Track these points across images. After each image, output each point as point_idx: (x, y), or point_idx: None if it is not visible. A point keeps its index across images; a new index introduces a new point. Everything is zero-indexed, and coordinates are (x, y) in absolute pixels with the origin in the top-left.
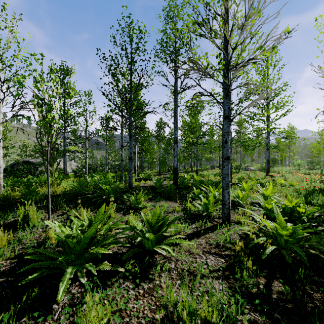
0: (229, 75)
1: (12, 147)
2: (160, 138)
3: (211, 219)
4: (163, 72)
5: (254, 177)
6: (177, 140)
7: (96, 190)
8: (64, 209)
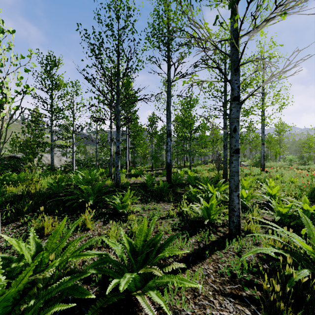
0: (239, 45)
1: (2, 142)
2: (152, 133)
3: (215, 228)
4: (155, 57)
5: (250, 173)
6: (170, 133)
7: (74, 190)
8: (26, 217)
